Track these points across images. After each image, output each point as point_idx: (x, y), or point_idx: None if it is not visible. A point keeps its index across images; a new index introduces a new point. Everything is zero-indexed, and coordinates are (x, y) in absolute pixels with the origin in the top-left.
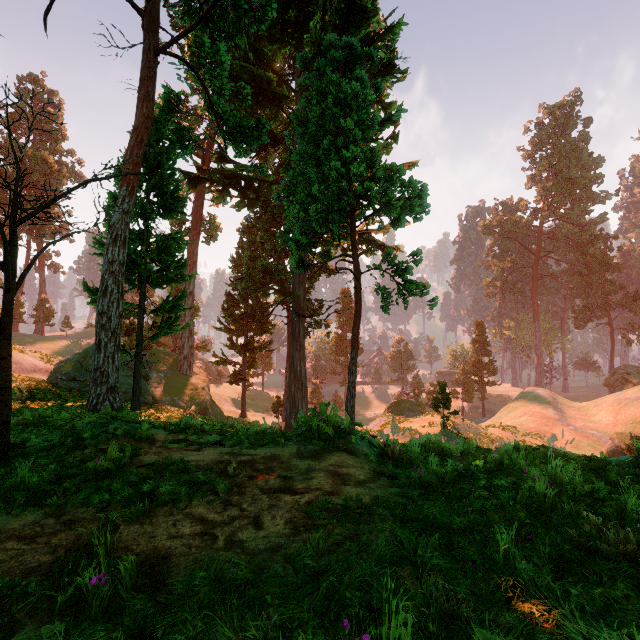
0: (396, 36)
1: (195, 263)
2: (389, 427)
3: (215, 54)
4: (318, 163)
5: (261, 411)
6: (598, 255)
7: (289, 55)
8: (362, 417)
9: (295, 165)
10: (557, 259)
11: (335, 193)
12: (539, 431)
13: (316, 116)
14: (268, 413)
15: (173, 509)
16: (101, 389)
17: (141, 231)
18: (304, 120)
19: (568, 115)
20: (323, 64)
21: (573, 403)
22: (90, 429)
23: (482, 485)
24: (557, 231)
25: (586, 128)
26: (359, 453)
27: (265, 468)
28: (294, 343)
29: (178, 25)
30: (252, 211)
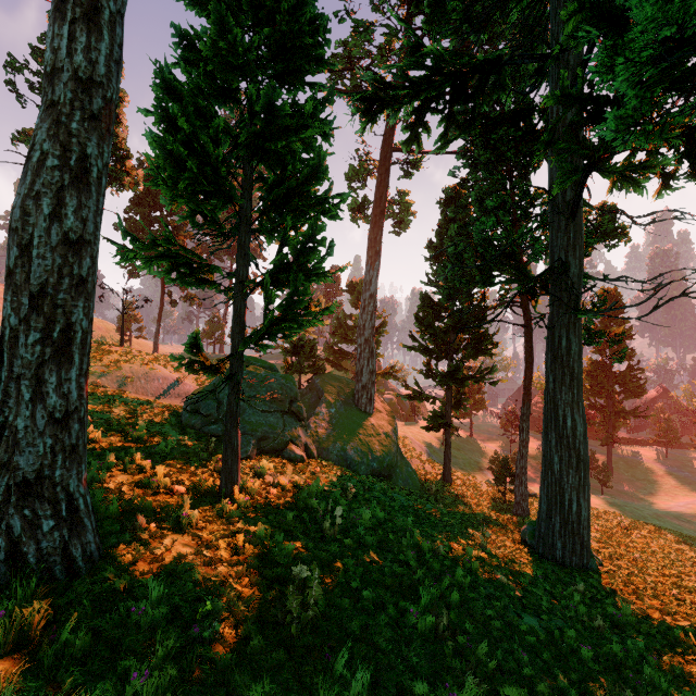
0: None
1: (378, 254)
2: None
3: None
4: None
5: (470, 469)
6: None
7: None
8: (652, 506)
9: None
10: None
11: None
12: None
13: None
14: (481, 473)
15: None
16: None
17: (242, 118)
18: None
19: None
20: None
21: None
22: None
23: None
24: None
25: None
26: None
27: None
28: (556, 370)
29: None
30: (462, 156)
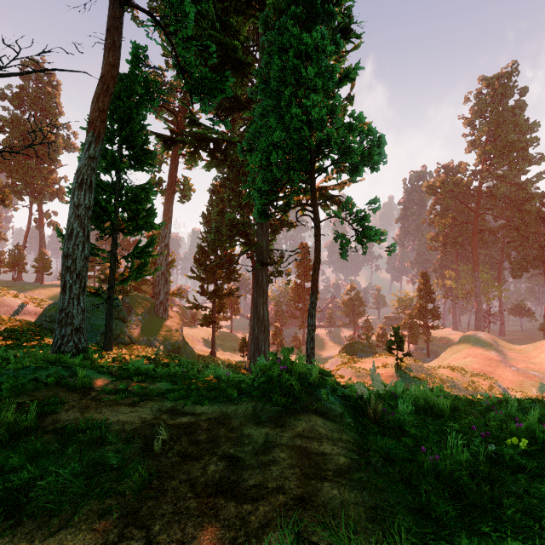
0: (353, 0)
1: (170, 219)
2: (345, 367)
3: (179, 6)
4: (279, 117)
5: (229, 350)
6: (534, 211)
7: (253, 30)
8: (318, 356)
9: (258, 120)
10: (495, 215)
11: (296, 143)
12: (483, 371)
13: (277, 69)
14: (235, 352)
15: (39, 530)
16: (66, 330)
17: (113, 182)
18: (266, 80)
19: (505, 85)
20: (284, 22)
21: (513, 346)
22: (16, 376)
23: (544, 489)
24: (495, 190)
25: (522, 97)
26: (332, 415)
27: (208, 439)
28: (257, 289)
29: (154, 6)
30: (220, 172)
